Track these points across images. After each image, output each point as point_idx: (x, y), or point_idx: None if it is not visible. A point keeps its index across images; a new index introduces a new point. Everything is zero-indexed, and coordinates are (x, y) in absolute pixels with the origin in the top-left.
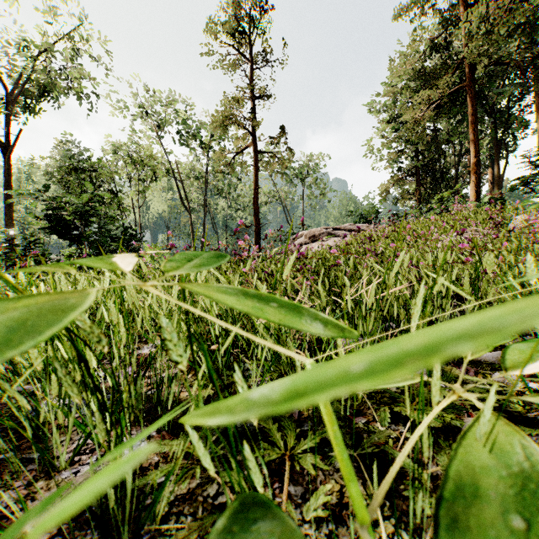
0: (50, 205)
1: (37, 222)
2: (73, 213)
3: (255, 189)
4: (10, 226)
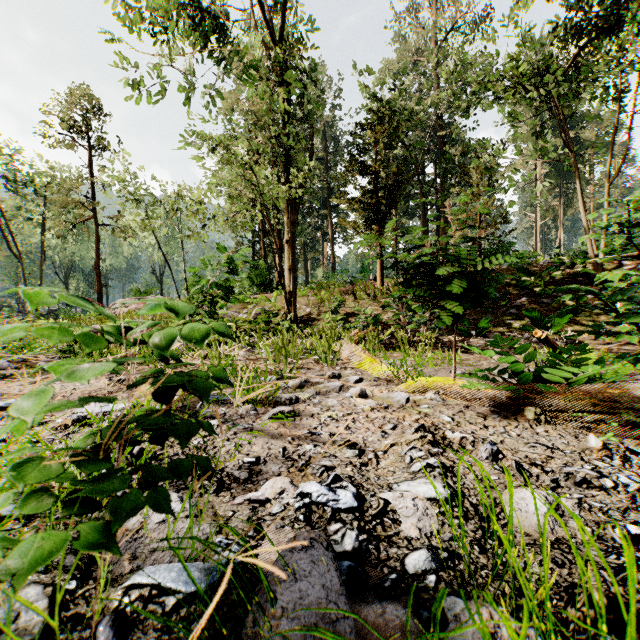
0: None
1: None
2: None
3: (97, 256)
4: None
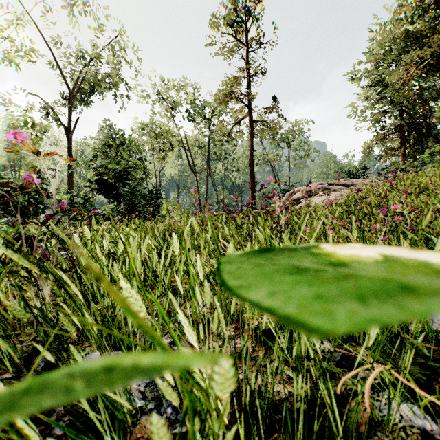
0: (99, 172)
1: (89, 185)
2: (114, 177)
3: (251, 153)
4: (70, 188)
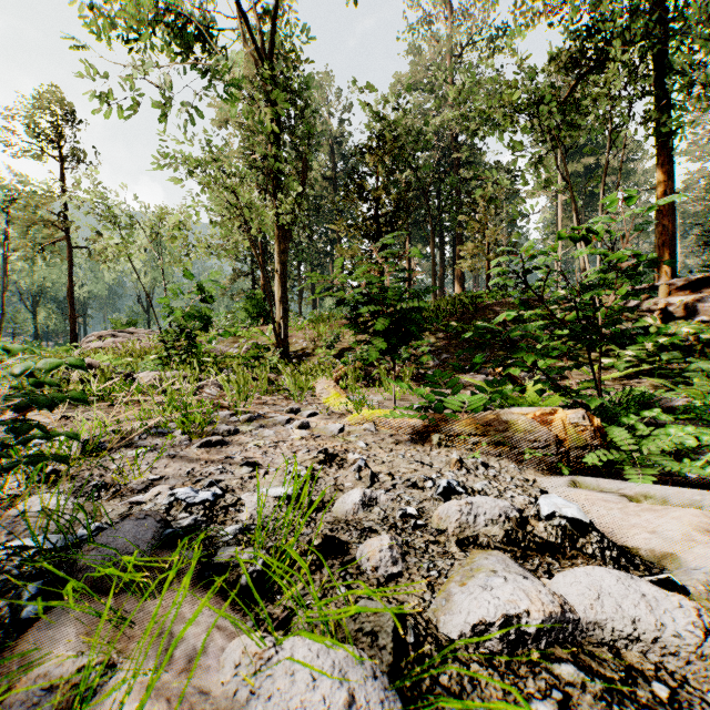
0: None
1: None
2: None
3: (70, 283)
4: None
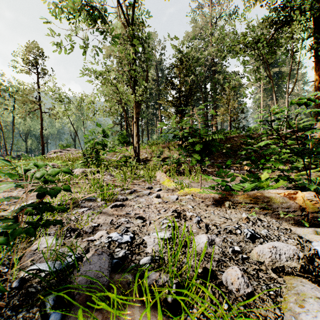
0: None
1: None
2: None
3: (41, 128)
4: None
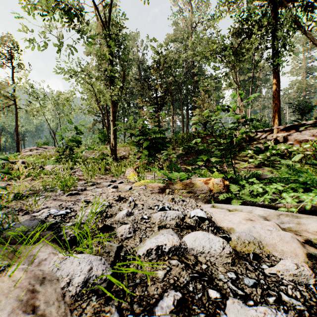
0: None
1: None
2: None
3: (16, 125)
4: None
